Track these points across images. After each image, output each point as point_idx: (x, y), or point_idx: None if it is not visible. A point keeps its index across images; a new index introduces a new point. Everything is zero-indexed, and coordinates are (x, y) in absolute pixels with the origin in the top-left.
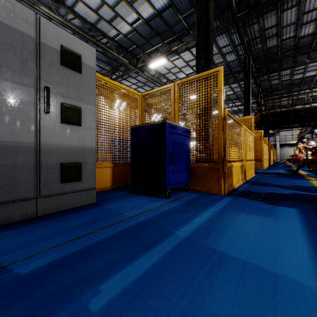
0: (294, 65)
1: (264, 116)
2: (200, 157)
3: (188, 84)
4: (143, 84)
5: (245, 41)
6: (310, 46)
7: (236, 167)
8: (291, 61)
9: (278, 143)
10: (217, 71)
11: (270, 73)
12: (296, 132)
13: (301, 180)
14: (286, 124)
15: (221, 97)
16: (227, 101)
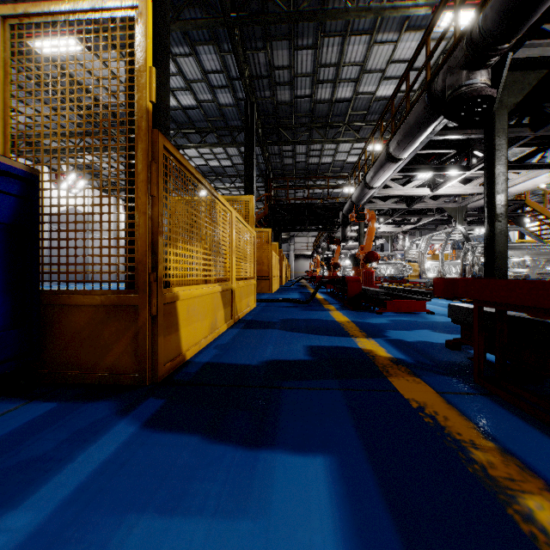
0: (310, 140)
1: (274, 208)
2: (82, 272)
3: (44, 30)
4: (29, 94)
5: (246, 74)
6: (328, 119)
7: (206, 297)
8: (307, 134)
9: (292, 253)
10: (131, 6)
11: (282, 143)
12: (312, 239)
13: (321, 312)
14: (301, 225)
15: (144, 89)
16: (222, 177)
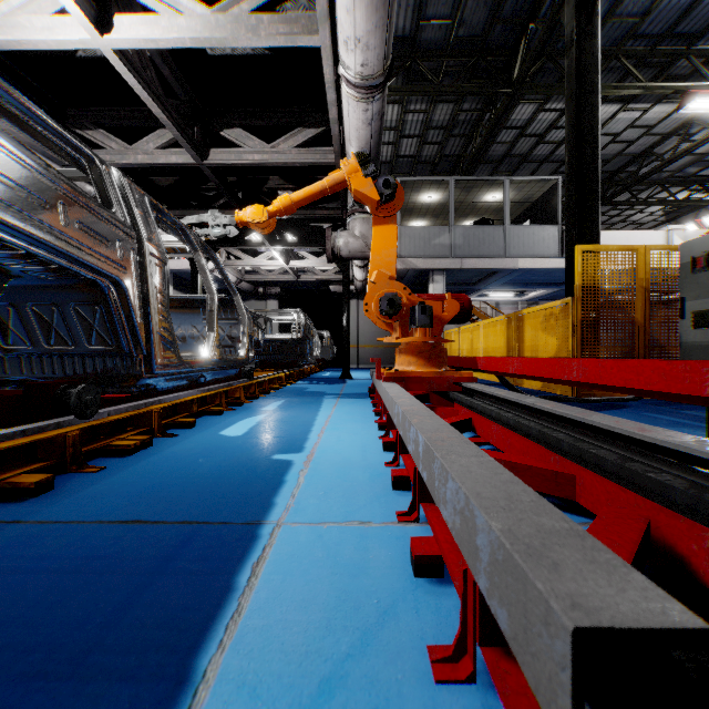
0: None
1: None
2: None
3: None
4: None
5: None
6: None
7: None
8: None
9: None
10: None
11: None
12: None
13: None
14: None
15: None
16: None
